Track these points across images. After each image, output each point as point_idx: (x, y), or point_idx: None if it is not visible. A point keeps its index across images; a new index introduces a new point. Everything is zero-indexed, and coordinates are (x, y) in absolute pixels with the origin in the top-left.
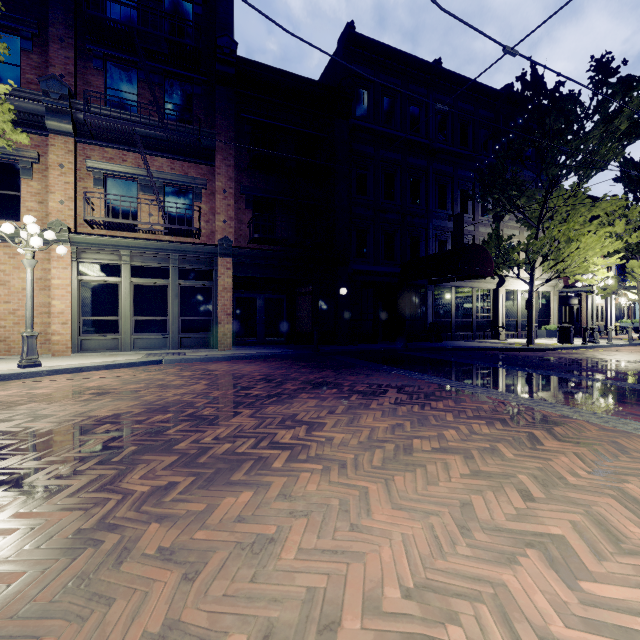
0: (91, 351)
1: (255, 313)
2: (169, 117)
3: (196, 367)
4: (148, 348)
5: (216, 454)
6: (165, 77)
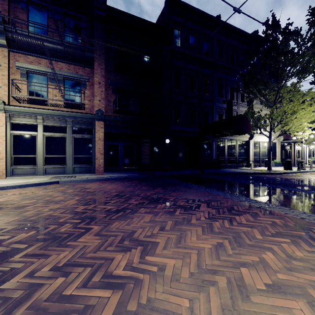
0: (18, 175)
1: (118, 153)
2: (67, 39)
3: (78, 186)
4: (54, 173)
5: (40, 299)
6: (64, 16)
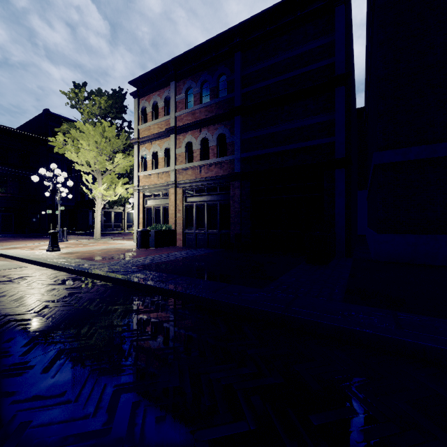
0: None
1: None
2: None
3: None
4: None
5: None
6: None
